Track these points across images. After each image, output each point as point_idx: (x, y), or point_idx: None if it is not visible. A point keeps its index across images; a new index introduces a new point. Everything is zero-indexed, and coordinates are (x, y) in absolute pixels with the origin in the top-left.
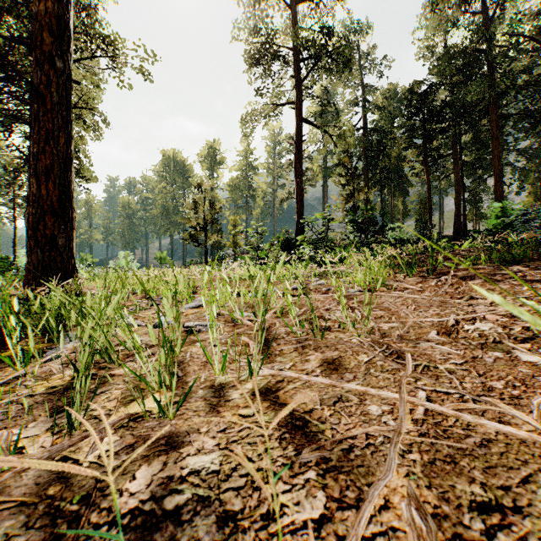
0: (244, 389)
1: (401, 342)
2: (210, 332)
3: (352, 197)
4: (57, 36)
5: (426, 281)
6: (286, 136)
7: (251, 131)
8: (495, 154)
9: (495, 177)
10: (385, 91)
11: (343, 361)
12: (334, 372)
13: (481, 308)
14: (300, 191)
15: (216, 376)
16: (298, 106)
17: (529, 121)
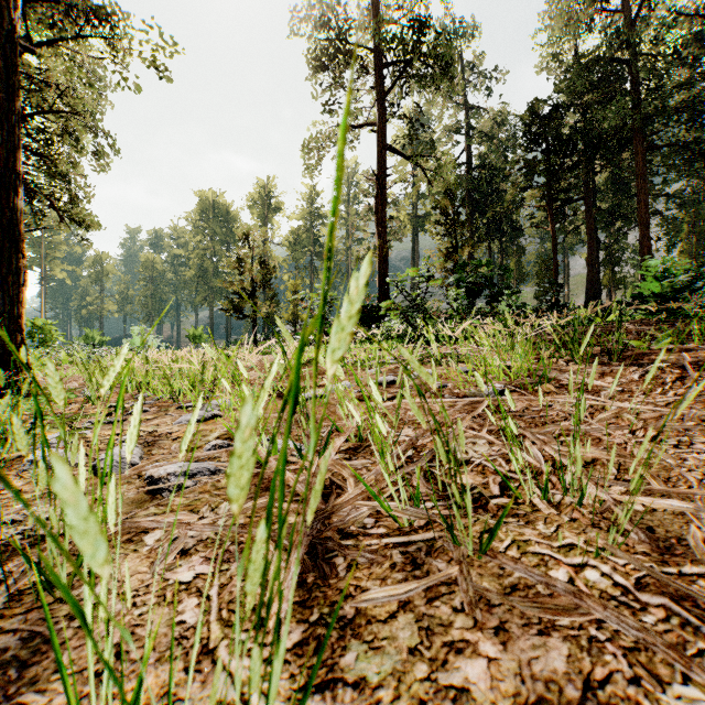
0: None
1: None
2: (86, 592)
3: (454, 252)
4: None
5: (614, 372)
6: (364, 174)
7: (316, 162)
8: (642, 198)
9: (642, 229)
10: (494, 115)
11: None
12: None
13: None
14: (383, 244)
15: None
16: (381, 128)
17: (685, 155)
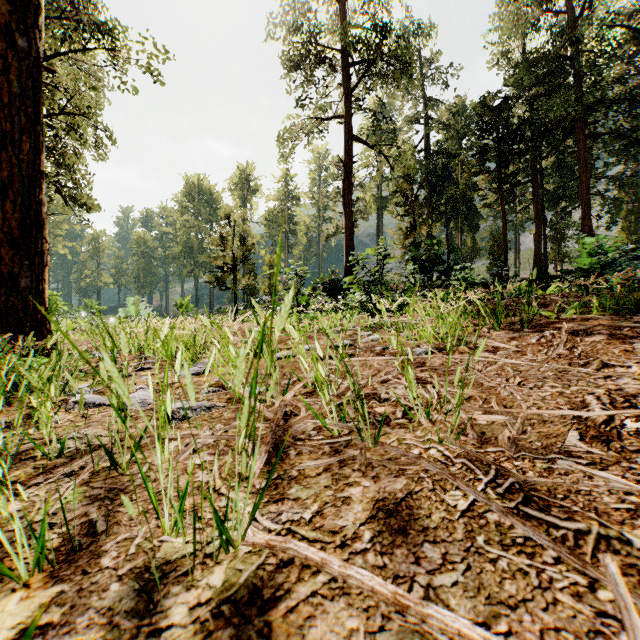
0: (204, 588)
1: (521, 458)
2: (157, 446)
3: (413, 231)
4: (21, 6)
5: (521, 337)
6: (334, 159)
7: (290, 151)
8: (583, 181)
9: (583, 209)
10: (451, 106)
11: (417, 506)
12: (399, 540)
13: (627, 382)
14: (349, 224)
15: (164, 538)
16: (347, 120)
17: (623, 141)
